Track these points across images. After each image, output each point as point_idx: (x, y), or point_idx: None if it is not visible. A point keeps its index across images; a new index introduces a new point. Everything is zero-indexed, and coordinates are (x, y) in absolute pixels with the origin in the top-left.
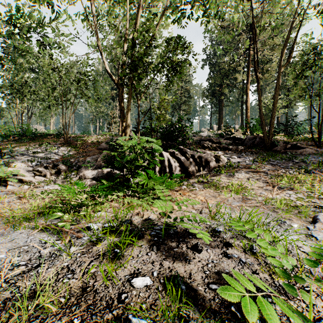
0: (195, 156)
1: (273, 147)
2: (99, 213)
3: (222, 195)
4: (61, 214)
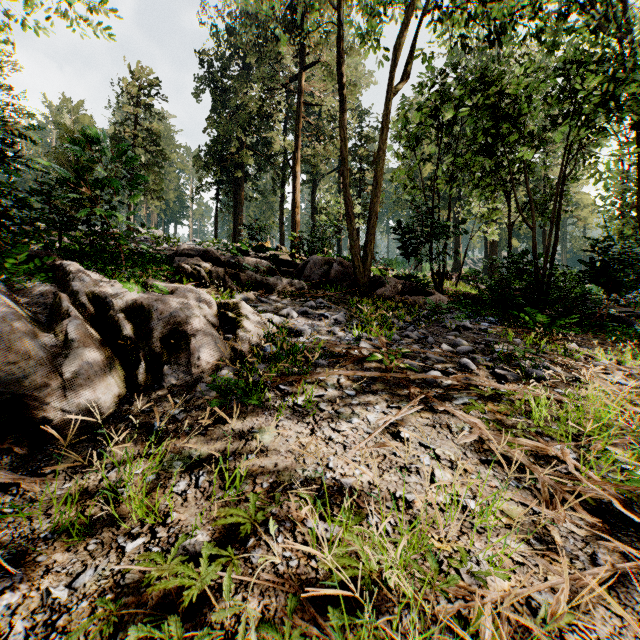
0: (113, 304)
1: (373, 288)
2: None
3: None
4: None
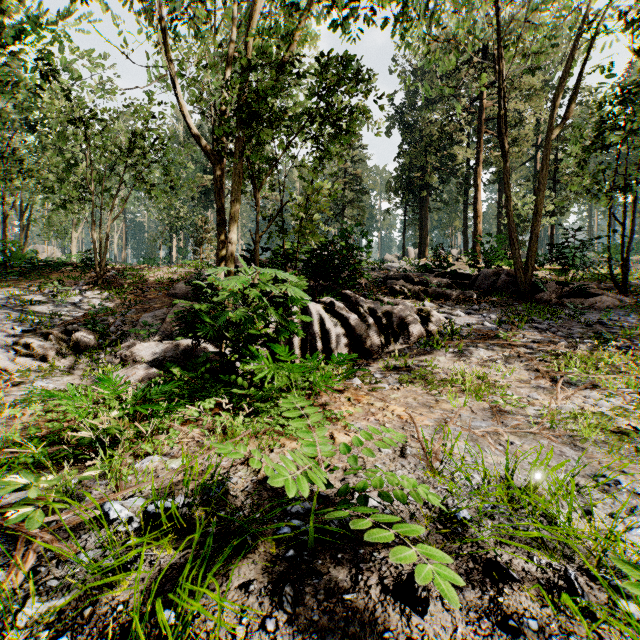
0: (377, 311)
1: (534, 293)
2: (147, 462)
3: (444, 402)
4: (26, 481)
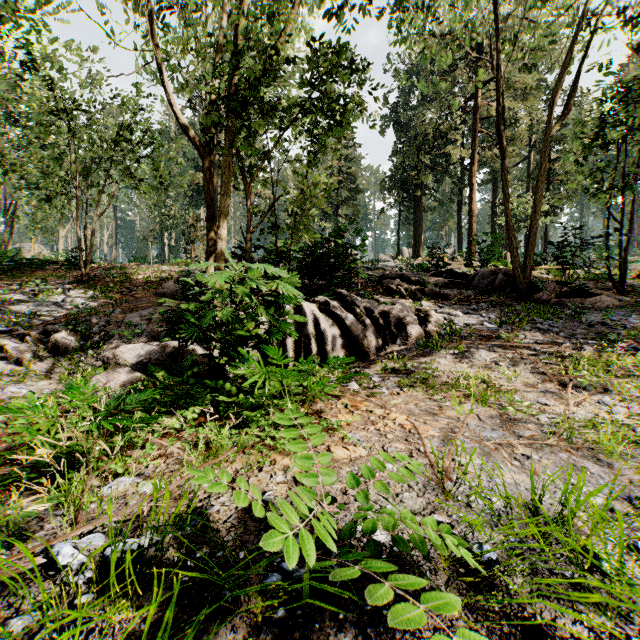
0: (373, 311)
1: (533, 293)
2: (116, 485)
3: (448, 409)
4: None
